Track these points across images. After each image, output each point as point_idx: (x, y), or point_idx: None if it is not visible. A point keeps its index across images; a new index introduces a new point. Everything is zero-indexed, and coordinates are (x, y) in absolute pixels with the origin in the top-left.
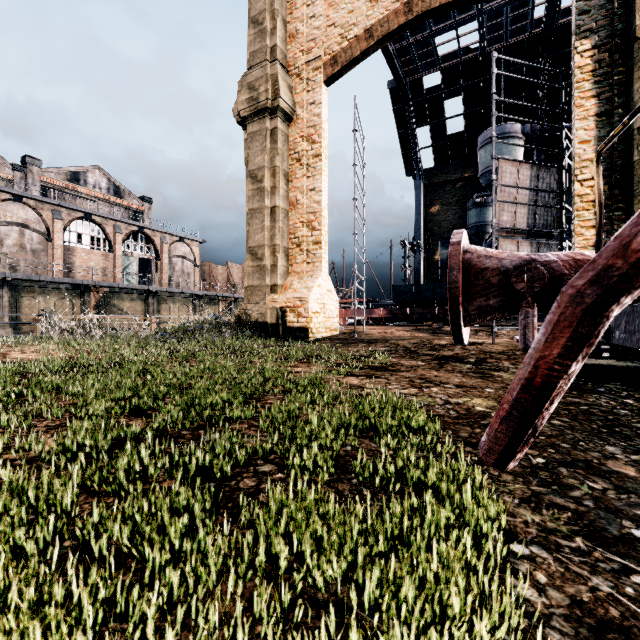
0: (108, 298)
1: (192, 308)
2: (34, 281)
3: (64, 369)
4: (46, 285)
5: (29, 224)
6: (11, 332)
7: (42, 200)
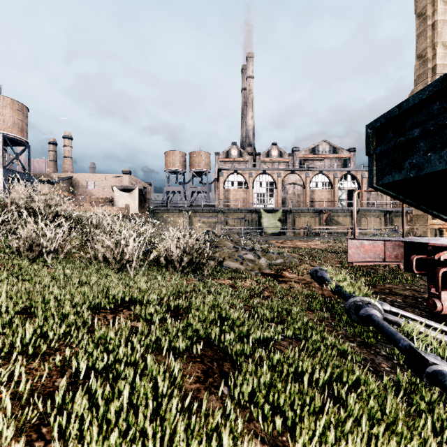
0: (331, 216)
1: (383, 220)
2: (300, 210)
3: (330, 252)
4: (304, 211)
5: (296, 182)
6: (292, 233)
7: (301, 170)
